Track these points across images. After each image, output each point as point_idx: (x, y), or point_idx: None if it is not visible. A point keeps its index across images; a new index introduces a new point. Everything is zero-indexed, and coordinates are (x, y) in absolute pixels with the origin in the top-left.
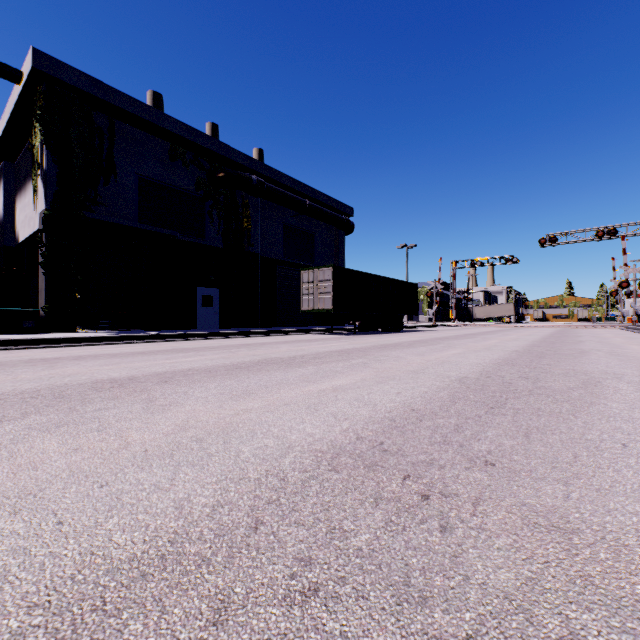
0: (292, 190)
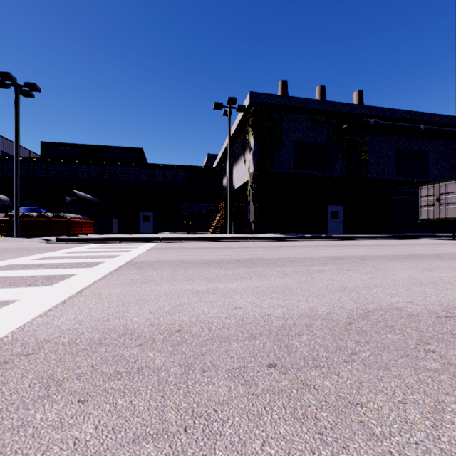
0: (404, 120)
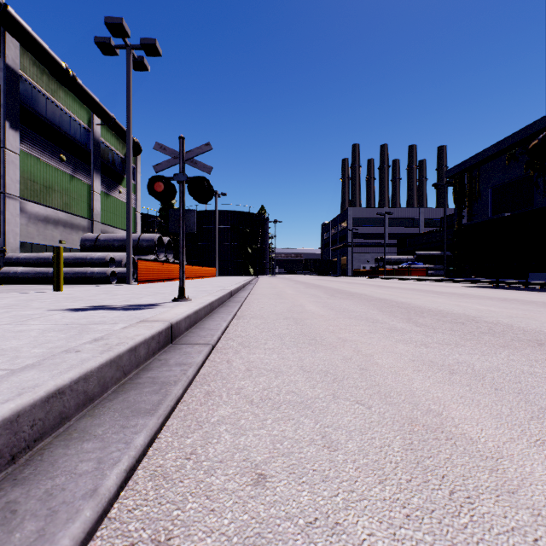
0: None
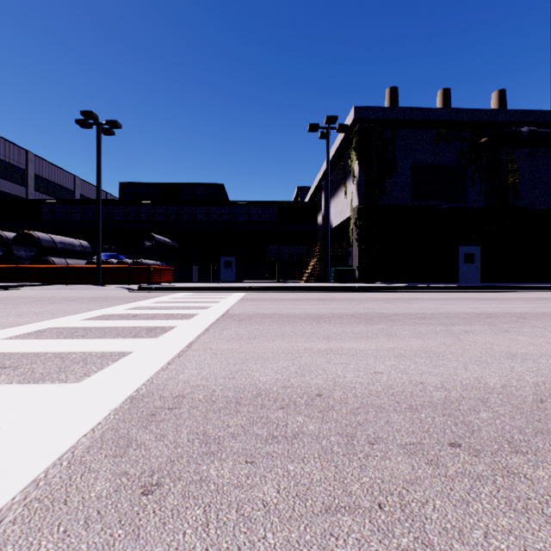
0: None
